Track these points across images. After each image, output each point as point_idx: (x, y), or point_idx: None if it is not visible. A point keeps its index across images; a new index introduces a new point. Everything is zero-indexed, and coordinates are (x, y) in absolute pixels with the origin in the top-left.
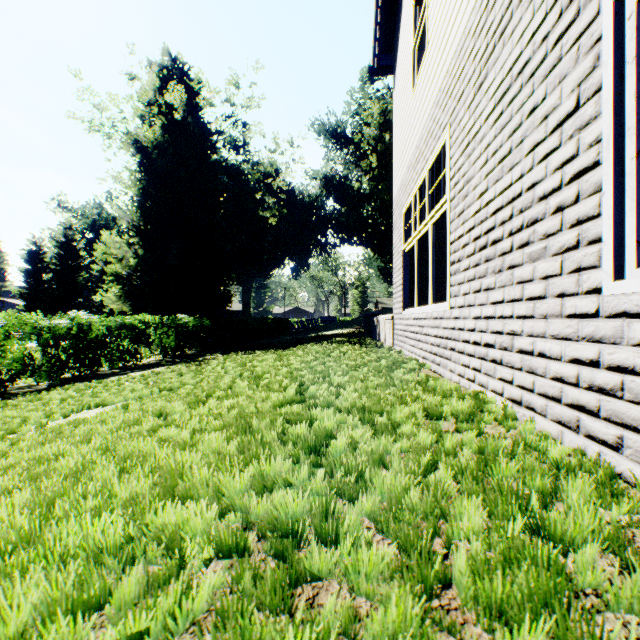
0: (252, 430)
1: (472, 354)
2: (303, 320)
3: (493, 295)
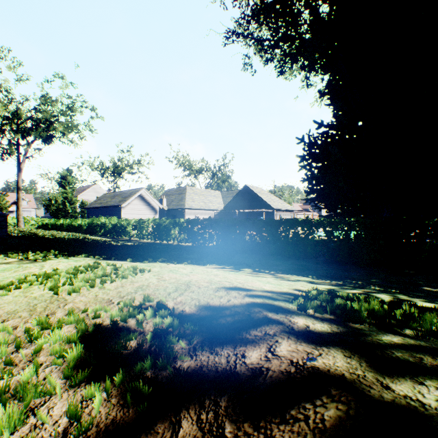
0: None
1: None
2: None
3: None
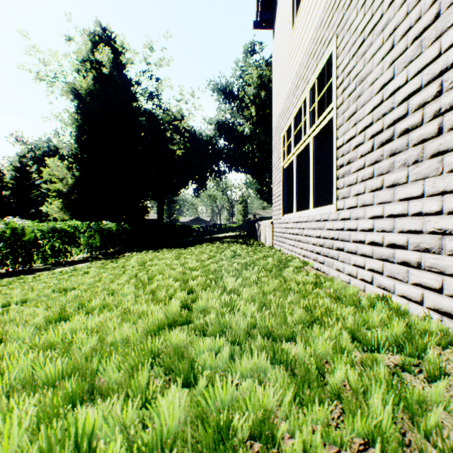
0: (96, 391)
1: (369, 255)
2: (202, 226)
3: (404, 190)
